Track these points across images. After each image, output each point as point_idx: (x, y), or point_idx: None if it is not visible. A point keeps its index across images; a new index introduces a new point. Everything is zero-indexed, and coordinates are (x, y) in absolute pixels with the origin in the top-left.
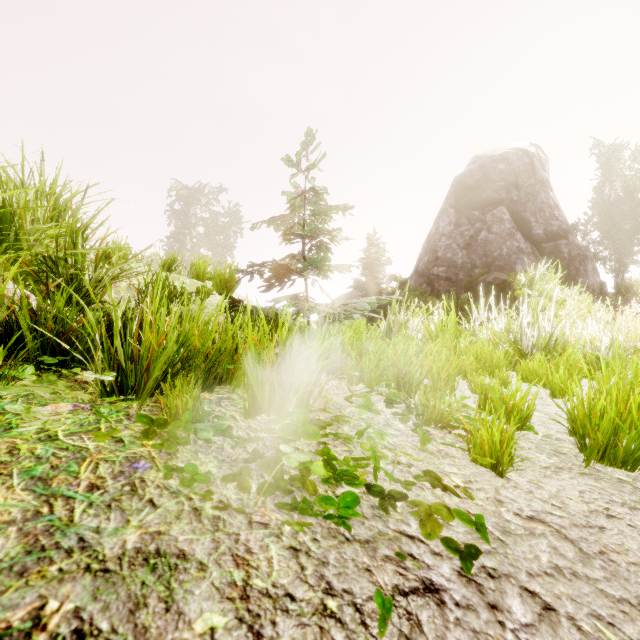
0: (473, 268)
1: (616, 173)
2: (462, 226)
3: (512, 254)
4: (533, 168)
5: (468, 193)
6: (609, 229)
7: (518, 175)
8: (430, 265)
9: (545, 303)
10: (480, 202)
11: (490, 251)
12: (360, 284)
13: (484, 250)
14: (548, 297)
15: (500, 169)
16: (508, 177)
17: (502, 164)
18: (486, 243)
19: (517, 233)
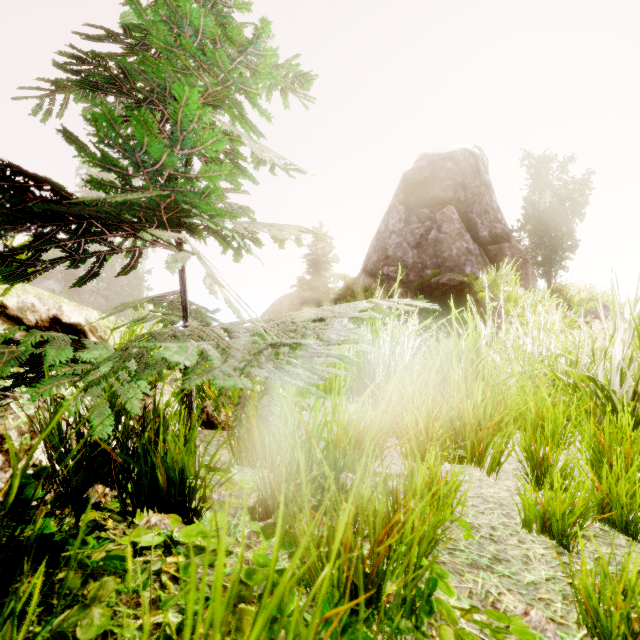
0: (424, 268)
1: (546, 183)
2: (412, 224)
3: (462, 255)
4: (478, 170)
5: (417, 190)
6: (543, 235)
7: (465, 175)
8: (380, 264)
9: (511, 307)
10: (429, 200)
11: (440, 251)
12: (305, 283)
13: (434, 250)
14: (512, 301)
15: (448, 168)
16: (456, 176)
17: (450, 163)
18: (436, 243)
19: (466, 234)
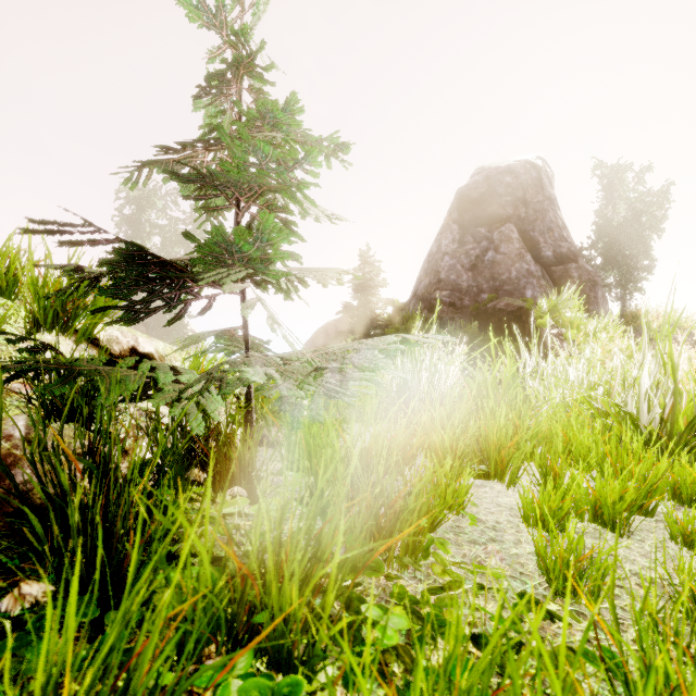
0: (480, 293)
1: (620, 195)
2: (467, 244)
3: (522, 278)
4: (541, 183)
5: (473, 207)
6: (615, 254)
7: (526, 190)
8: (431, 288)
9: (573, 335)
10: (486, 218)
11: (498, 274)
12: (351, 309)
13: (491, 272)
14: (574, 328)
15: (507, 182)
16: (515, 192)
17: (509, 177)
18: (493, 264)
19: (527, 254)
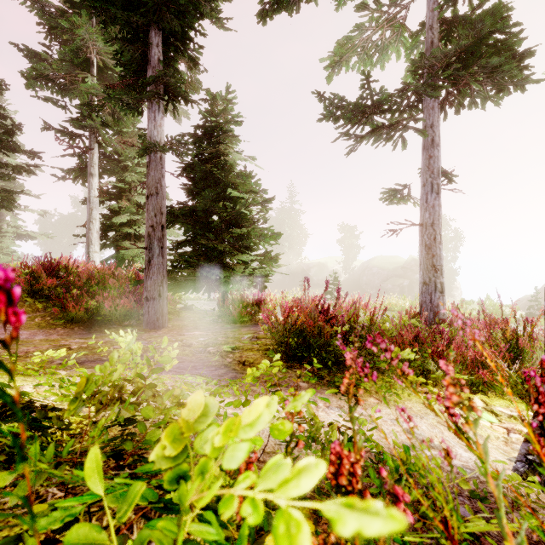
0: None
1: None
2: None
3: None
4: None
5: None
6: None
7: None
8: None
9: None
10: None
11: None
12: None
13: None
14: None
15: None
16: None
17: None
18: None
19: None
